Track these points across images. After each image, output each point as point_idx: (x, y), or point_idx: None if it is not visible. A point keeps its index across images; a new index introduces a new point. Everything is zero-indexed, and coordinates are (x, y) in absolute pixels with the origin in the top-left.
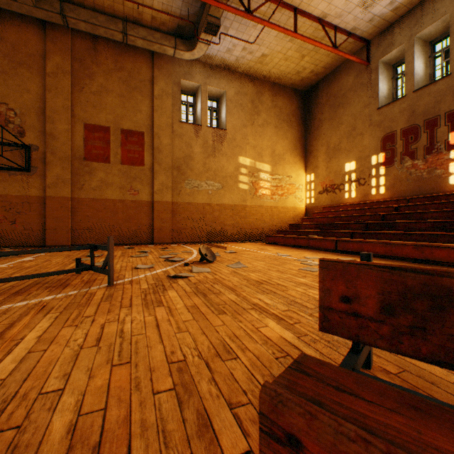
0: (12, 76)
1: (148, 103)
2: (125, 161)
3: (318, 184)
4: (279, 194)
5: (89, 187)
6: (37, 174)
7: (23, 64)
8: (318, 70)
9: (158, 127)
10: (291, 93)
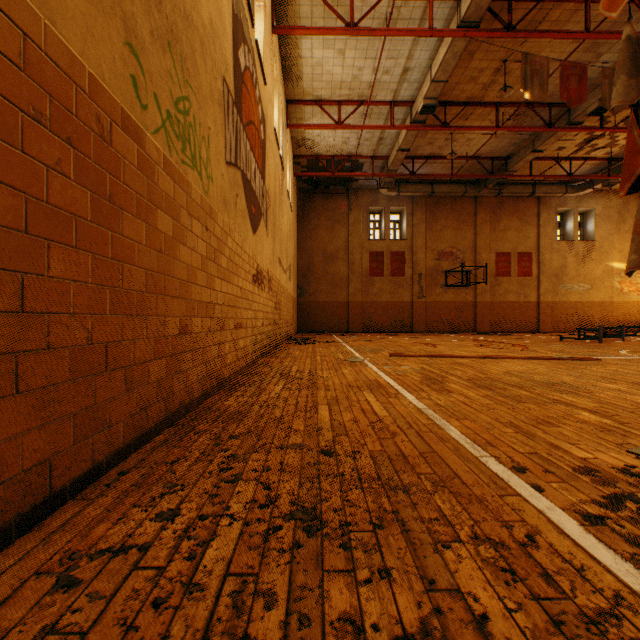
0: (458, 231)
1: (534, 231)
2: (519, 274)
3: None
4: None
5: (498, 294)
6: (470, 288)
7: (463, 222)
8: None
9: (542, 247)
10: None
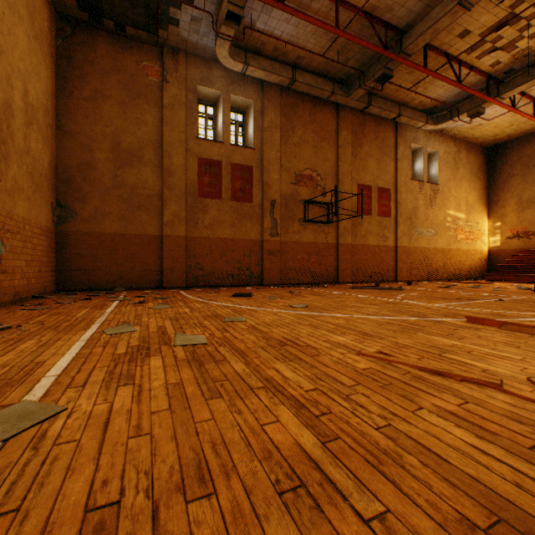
0: (319, 149)
1: (392, 164)
2: (379, 213)
3: (506, 231)
4: (471, 239)
5: (360, 235)
6: (332, 226)
7: (324, 139)
8: (514, 134)
9: (399, 184)
10: (478, 149)
